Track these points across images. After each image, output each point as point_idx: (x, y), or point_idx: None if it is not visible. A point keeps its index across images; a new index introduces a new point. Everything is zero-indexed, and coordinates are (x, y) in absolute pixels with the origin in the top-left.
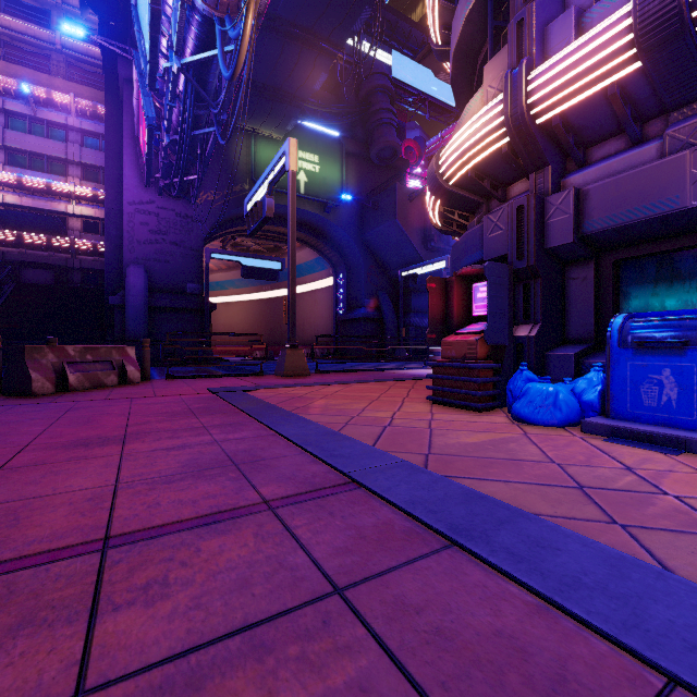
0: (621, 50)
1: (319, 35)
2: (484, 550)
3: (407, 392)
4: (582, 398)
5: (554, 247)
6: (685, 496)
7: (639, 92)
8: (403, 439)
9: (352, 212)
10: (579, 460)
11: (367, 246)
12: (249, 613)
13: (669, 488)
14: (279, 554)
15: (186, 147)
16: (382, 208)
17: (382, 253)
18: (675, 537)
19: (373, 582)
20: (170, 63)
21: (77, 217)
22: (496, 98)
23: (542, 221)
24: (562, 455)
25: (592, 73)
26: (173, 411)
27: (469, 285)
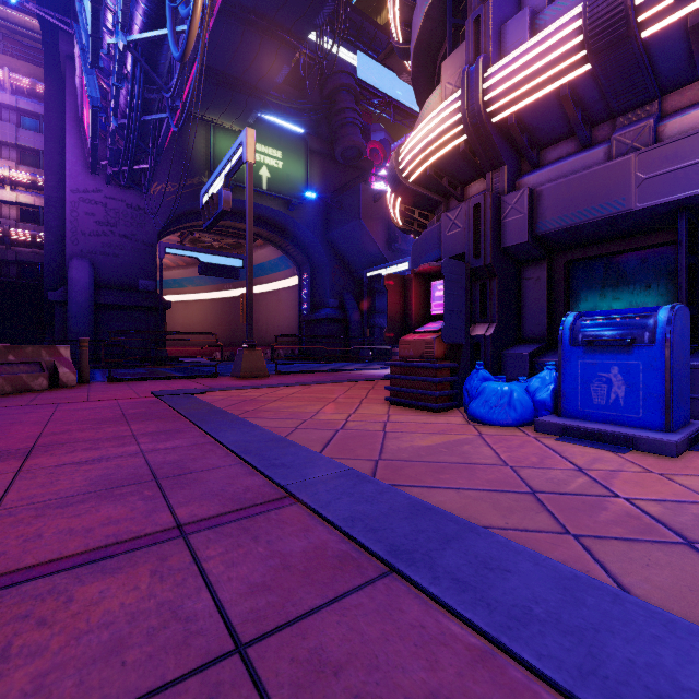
0: (572, 51)
1: (281, 25)
2: (425, 577)
3: (367, 393)
4: (535, 396)
5: (510, 247)
6: (635, 497)
7: (589, 95)
8: (354, 444)
9: (316, 211)
10: (533, 461)
11: (332, 246)
12: (109, 695)
13: (619, 490)
14: (176, 599)
15: (136, 132)
16: (347, 208)
17: (347, 253)
18: (629, 547)
19: (287, 631)
20: (115, 39)
21: (13, 204)
22: (454, 95)
23: (498, 220)
24: (516, 457)
25: (546, 73)
26: (103, 417)
27: (428, 284)
